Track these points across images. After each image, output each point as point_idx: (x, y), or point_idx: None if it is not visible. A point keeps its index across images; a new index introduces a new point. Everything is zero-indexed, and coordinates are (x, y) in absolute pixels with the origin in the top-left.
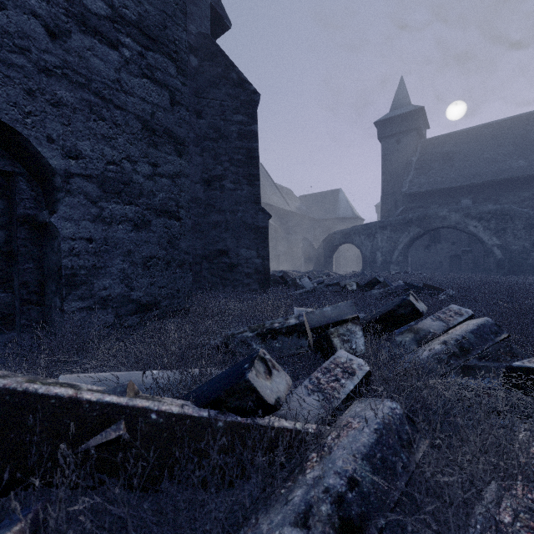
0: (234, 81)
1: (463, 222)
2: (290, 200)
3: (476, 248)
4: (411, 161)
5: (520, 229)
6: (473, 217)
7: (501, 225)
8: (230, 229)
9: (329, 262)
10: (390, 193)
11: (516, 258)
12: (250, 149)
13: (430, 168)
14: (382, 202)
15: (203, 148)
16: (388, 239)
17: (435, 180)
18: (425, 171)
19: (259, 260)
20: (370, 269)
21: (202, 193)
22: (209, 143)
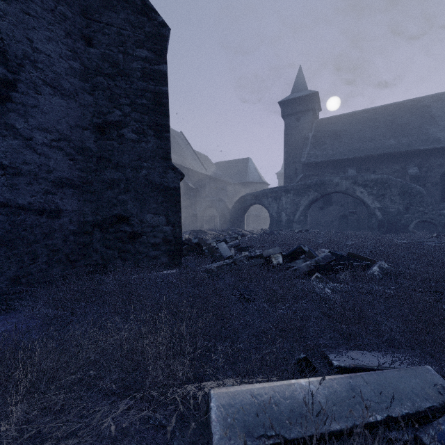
0: (137, 6)
1: (352, 188)
2: (207, 165)
3: (359, 209)
4: (308, 136)
5: (395, 195)
6: (360, 184)
7: (381, 192)
8: (132, 190)
9: (241, 221)
10: (291, 162)
11: (393, 219)
12: (158, 93)
13: (323, 143)
14: (285, 170)
15: (94, 85)
16: (291, 201)
17: (328, 153)
18: (319, 145)
19: (169, 228)
20: (277, 227)
21: (93, 142)
22: (103, 79)
